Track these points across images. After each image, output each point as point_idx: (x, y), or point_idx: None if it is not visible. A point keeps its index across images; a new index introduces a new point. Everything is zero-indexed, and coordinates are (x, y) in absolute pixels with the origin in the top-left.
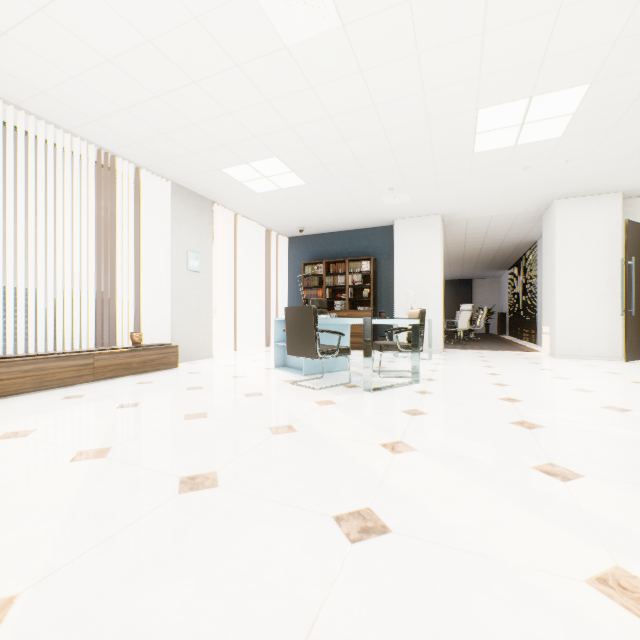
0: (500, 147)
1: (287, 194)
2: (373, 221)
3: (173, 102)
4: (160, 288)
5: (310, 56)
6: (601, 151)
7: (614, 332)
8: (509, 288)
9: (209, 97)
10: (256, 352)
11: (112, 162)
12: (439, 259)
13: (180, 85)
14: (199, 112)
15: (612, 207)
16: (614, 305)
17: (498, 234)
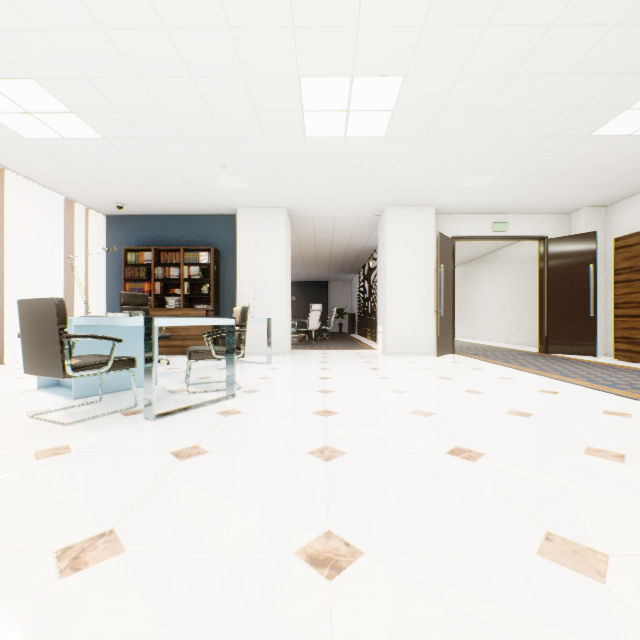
0: (331, 135)
1: (79, 149)
2: (213, 206)
3: None
4: None
5: None
6: (418, 161)
7: (430, 331)
8: (358, 291)
9: None
10: None
11: None
12: (284, 255)
13: None
14: None
15: (428, 220)
16: (430, 307)
17: (344, 237)
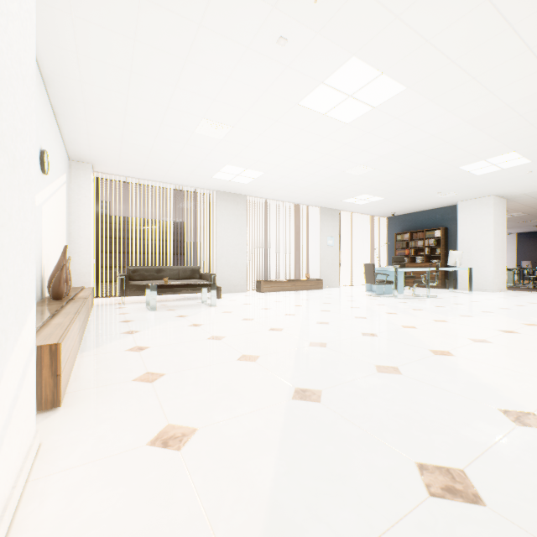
0: (493, 171)
1: (376, 203)
2: (441, 204)
3: (321, 190)
4: (315, 254)
5: (367, 175)
6: None
7: None
8: None
9: (333, 187)
10: (363, 286)
11: (298, 206)
12: (492, 226)
13: (323, 187)
14: (330, 191)
15: None
16: None
17: None
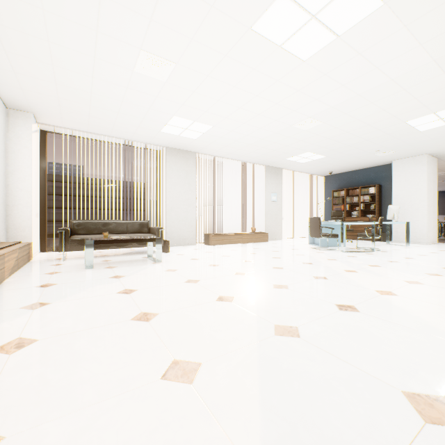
0: (437, 126)
1: (317, 161)
2: (376, 163)
3: (267, 147)
4: (260, 209)
5: (314, 130)
6: None
7: None
8: None
9: (279, 144)
10: (303, 239)
11: (245, 164)
12: (425, 183)
13: (270, 144)
14: (276, 148)
15: None
16: None
17: None
